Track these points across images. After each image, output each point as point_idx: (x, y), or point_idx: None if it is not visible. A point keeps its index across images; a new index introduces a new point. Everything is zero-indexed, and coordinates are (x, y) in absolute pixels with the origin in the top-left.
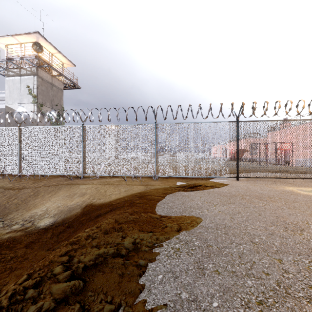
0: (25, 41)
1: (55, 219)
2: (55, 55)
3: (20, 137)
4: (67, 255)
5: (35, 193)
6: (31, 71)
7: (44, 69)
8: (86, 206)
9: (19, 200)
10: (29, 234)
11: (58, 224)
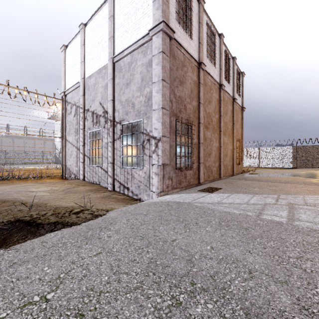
0: None
1: None
2: None
3: None
4: None
5: None
6: None
7: None
8: None
9: None
10: None
11: None
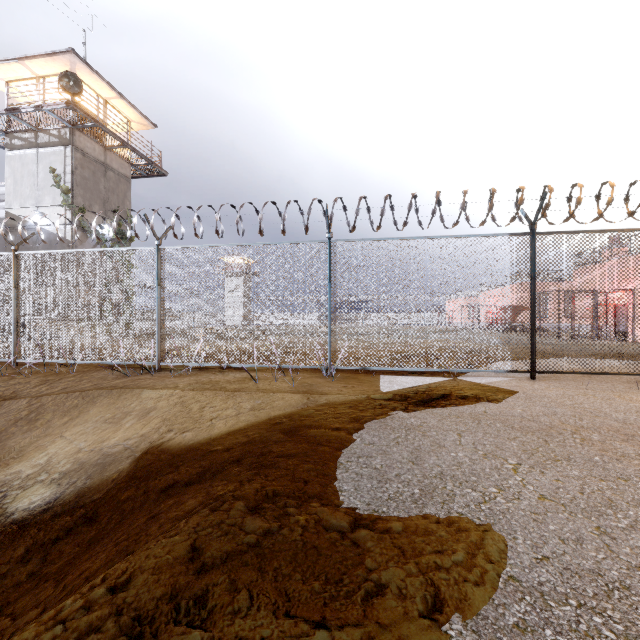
0: (46, 72)
1: (59, 490)
2: (112, 103)
3: (16, 276)
4: None
5: (31, 412)
6: (60, 136)
7: (87, 132)
8: (144, 453)
9: None
10: None
11: (63, 507)
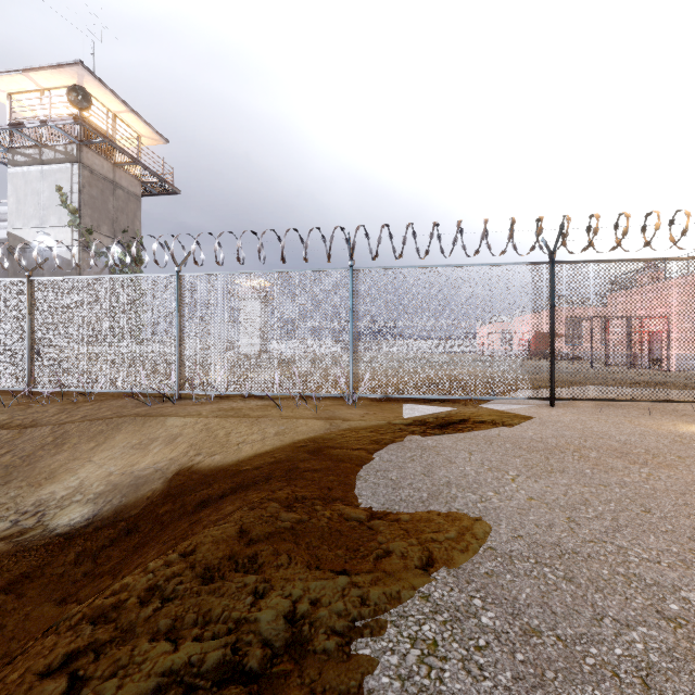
0: (51, 85)
1: (97, 508)
2: (121, 117)
3: (30, 303)
4: (66, 672)
5: (57, 439)
6: (67, 153)
7: (95, 148)
8: (176, 474)
9: (16, 456)
10: (25, 551)
11: (103, 522)
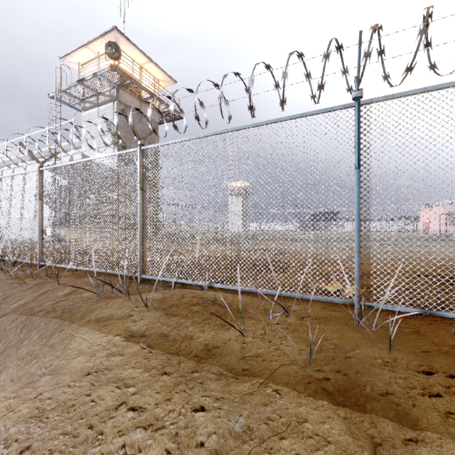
0: (102, 52)
1: None
2: (145, 67)
3: (41, 190)
4: None
5: None
6: (111, 95)
7: (127, 90)
8: None
9: None
10: None
11: None
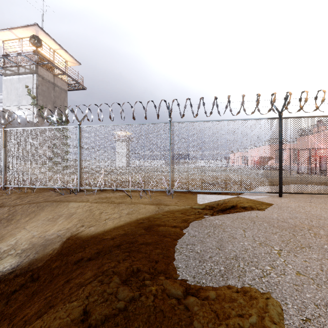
0: (23, 36)
1: (20, 260)
2: (57, 52)
3: (5, 141)
4: None
5: (9, 214)
6: (31, 69)
7: (44, 67)
8: (67, 239)
9: None
10: None
11: (21, 270)
